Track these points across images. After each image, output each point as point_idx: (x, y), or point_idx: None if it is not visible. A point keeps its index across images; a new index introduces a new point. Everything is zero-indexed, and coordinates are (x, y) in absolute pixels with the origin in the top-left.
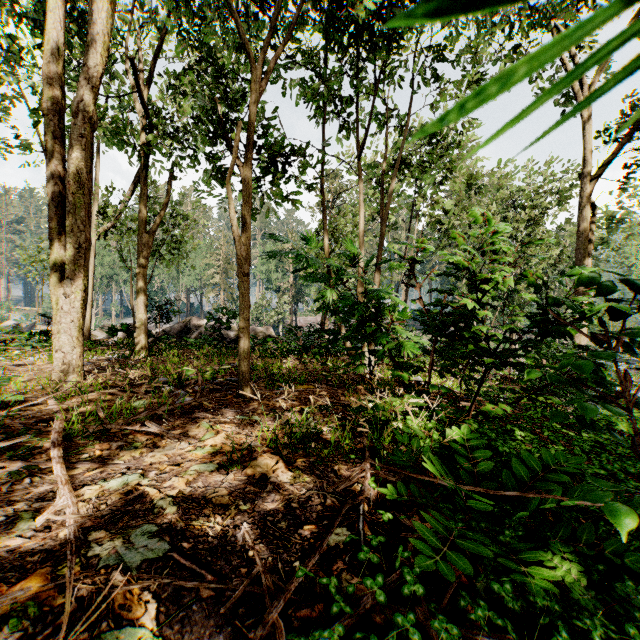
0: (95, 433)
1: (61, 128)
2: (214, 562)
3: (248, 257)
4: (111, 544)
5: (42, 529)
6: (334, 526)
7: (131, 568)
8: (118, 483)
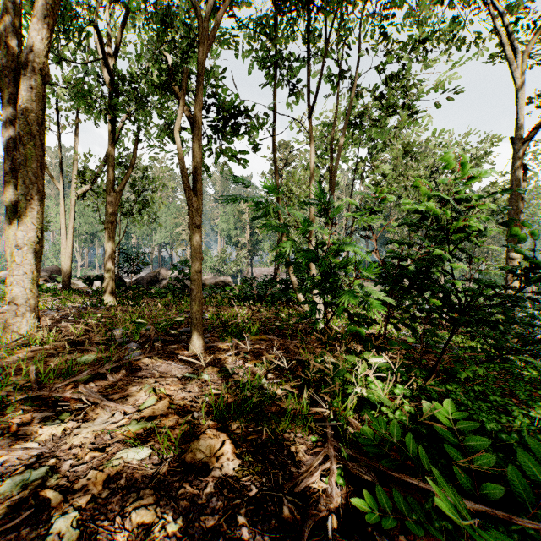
0: (21, 400)
1: (17, 82)
2: None
3: (200, 208)
4: None
5: None
6: None
7: None
8: (14, 485)
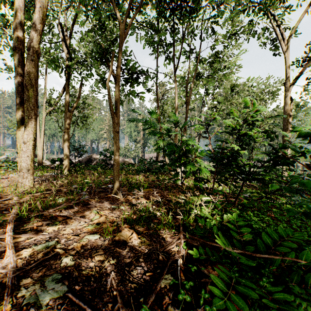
0: (35, 216)
1: (22, 57)
2: (93, 299)
3: (118, 123)
4: (33, 287)
5: None
6: (163, 274)
7: (42, 304)
8: (43, 247)
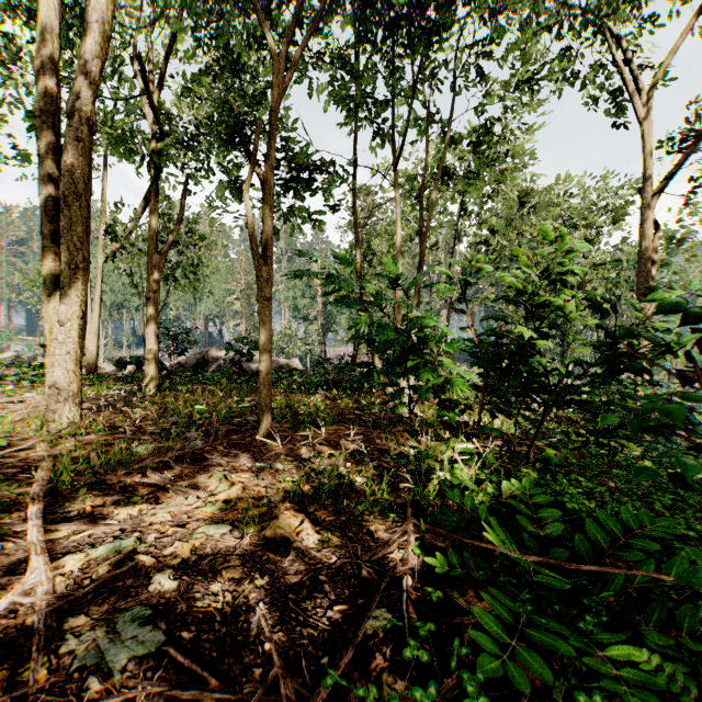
0: (87, 485)
1: (56, 132)
2: (220, 659)
3: (270, 279)
4: (91, 635)
5: (6, 614)
6: (371, 608)
7: (113, 670)
8: (108, 550)
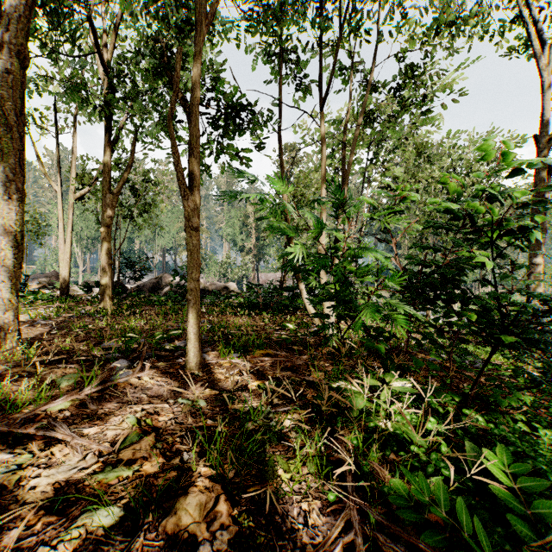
0: None
1: None
2: None
3: (198, 209)
4: None
5: None
6: None
7: None
8: None
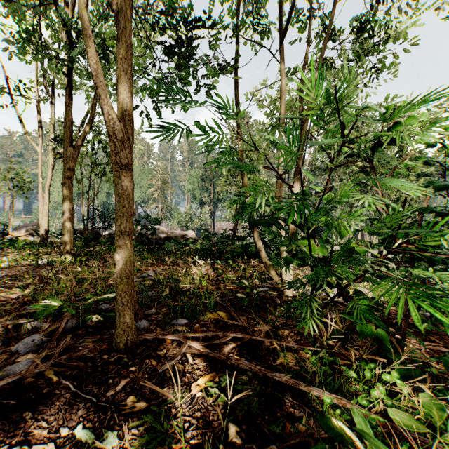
0: None
1: None
2: None
3: (128, 140)
4: None
5: None
6: None
7: None
8: None
